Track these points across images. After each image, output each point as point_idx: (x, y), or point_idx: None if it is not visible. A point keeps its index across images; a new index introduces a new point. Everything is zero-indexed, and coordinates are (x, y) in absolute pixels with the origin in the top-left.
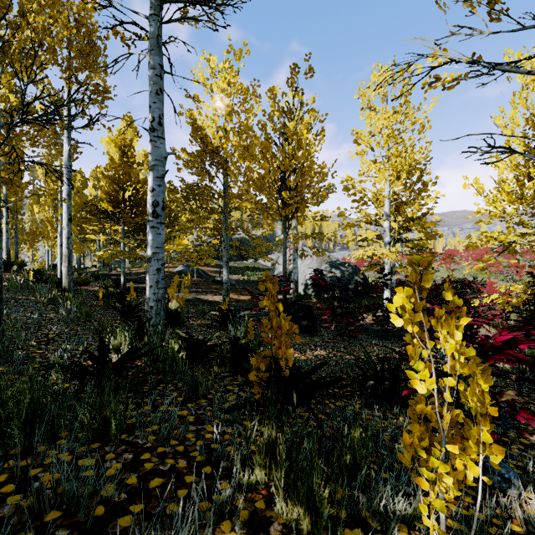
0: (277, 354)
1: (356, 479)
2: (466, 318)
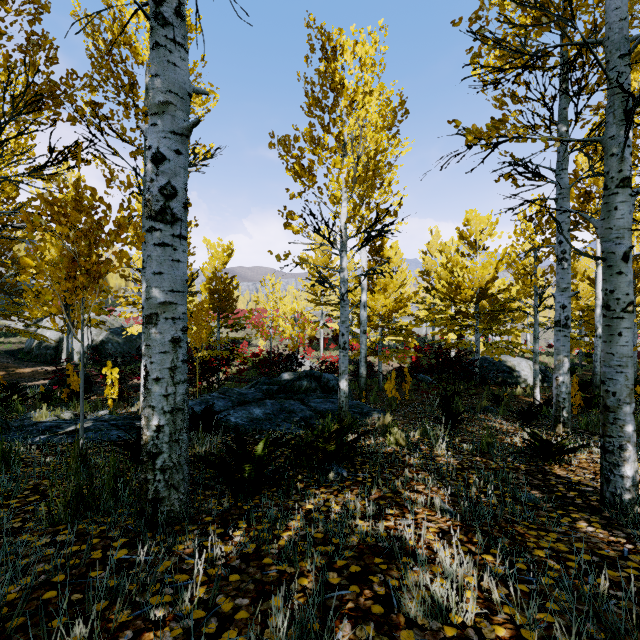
0: (74, 388)
1: (98, 409)
2: (117, 371)
